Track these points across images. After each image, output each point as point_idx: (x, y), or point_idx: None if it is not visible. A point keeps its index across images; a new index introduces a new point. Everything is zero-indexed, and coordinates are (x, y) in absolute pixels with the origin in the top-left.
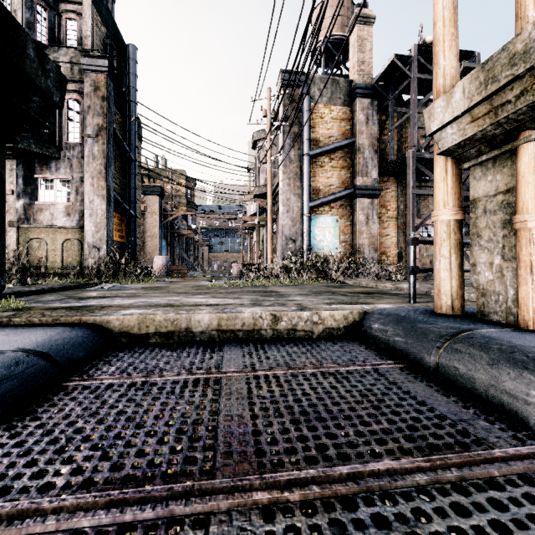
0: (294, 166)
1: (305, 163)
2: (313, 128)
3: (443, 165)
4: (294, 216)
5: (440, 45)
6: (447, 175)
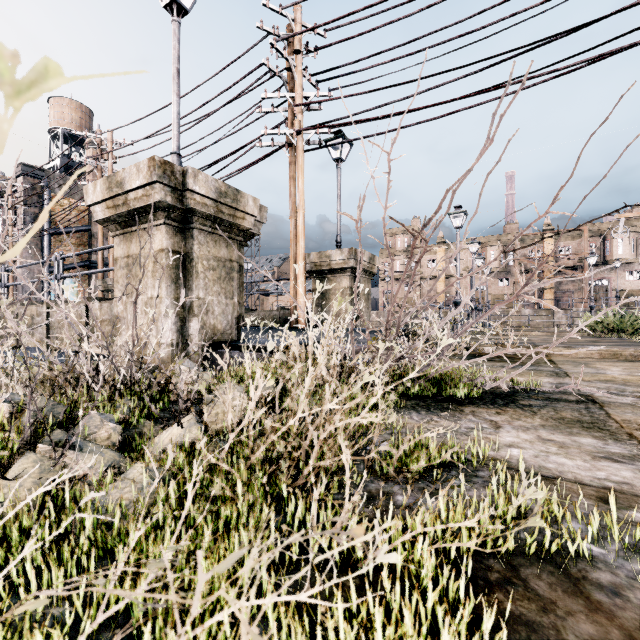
0: (35, 239)
1: (46, 238)
2: (53, 212)
3: (100, 293)
4: (35, 277)
5: (100, 266)
6: (101, 295)
